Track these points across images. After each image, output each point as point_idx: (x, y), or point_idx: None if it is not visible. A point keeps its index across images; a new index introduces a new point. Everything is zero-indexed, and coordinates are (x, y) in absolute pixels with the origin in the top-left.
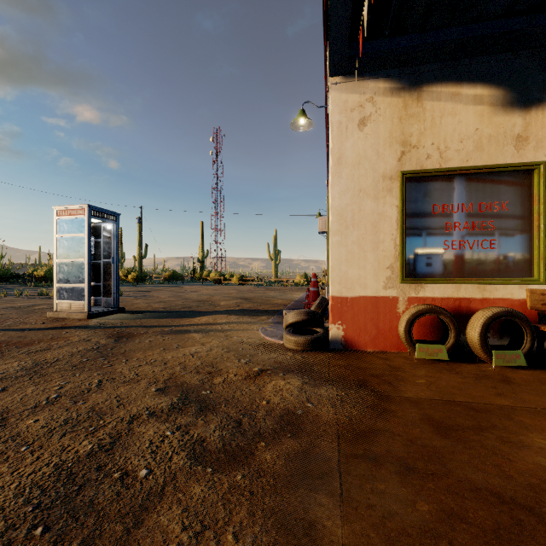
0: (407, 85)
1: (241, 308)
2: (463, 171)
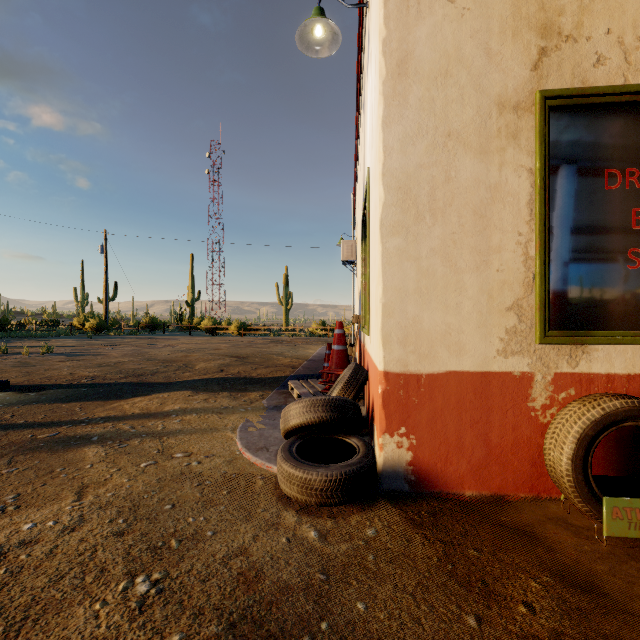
0: None
1: (224, 375)
2: None
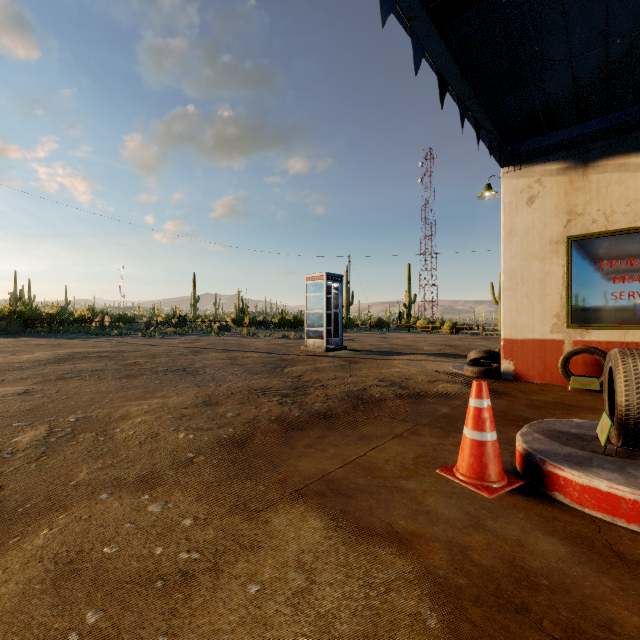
0: (572, 164)
1: (442, 352)
2: (631, 231)
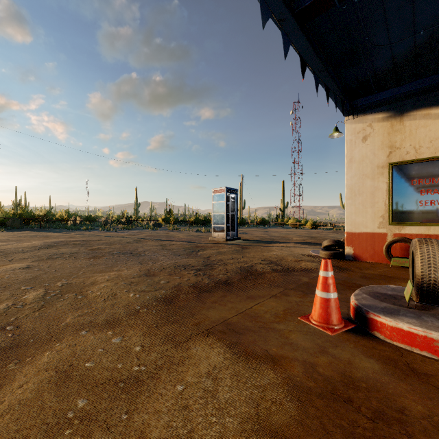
0: (393, 114)
1: (305, 241)
2: (432, 159)
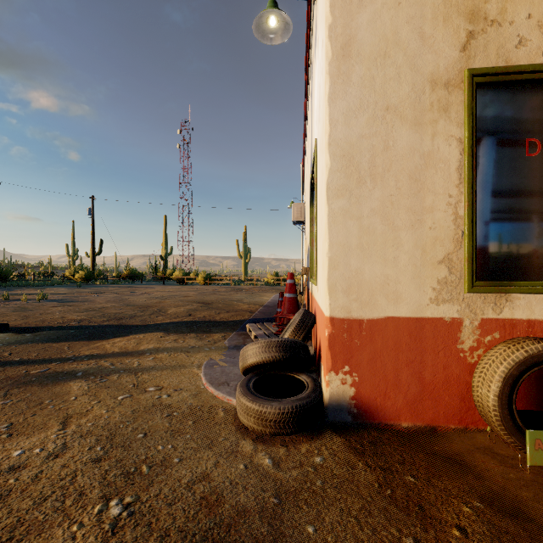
0: None
1: (191, 319)
2: None
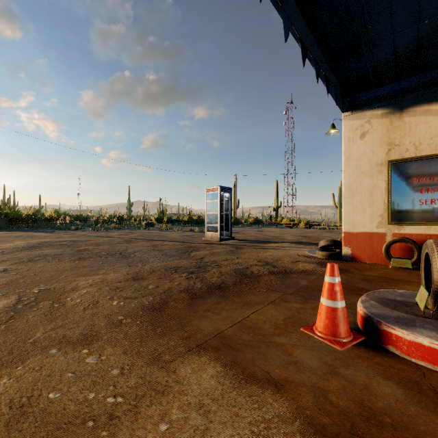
0: (392, 110)
1: (300, 241)
2: (433, 157)
